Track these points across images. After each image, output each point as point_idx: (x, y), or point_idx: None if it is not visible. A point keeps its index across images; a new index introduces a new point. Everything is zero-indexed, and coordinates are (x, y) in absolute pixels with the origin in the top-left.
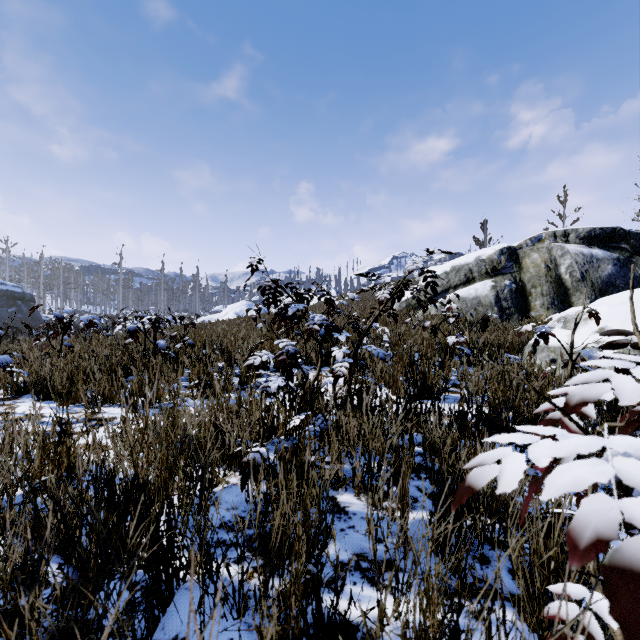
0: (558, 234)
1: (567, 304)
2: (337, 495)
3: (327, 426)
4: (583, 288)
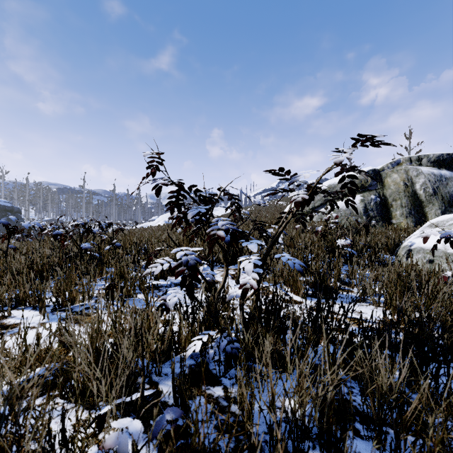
0: (413, 159)
1: (421, 213)
2: None
3: (234, 349)
4: (435, 201)
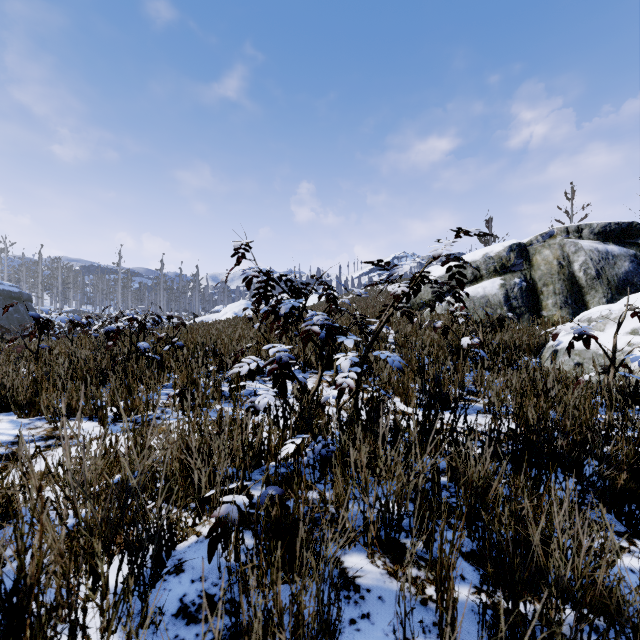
0: (571, 230)
1: (581, 303)
2: (343, 556)
3: (329, 453)
4: (598, 286)
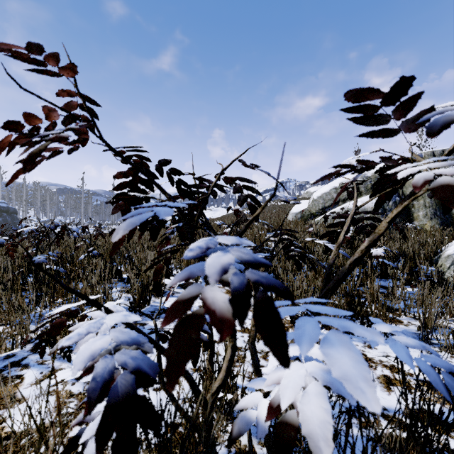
0: (437, 153)
1: (448, 214)
2: None
3: None
4: None
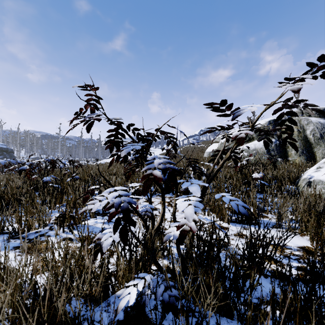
0: (304, 111)
1: (311, 153)
2: None
3: (171, 298)
4: (322, 143)
